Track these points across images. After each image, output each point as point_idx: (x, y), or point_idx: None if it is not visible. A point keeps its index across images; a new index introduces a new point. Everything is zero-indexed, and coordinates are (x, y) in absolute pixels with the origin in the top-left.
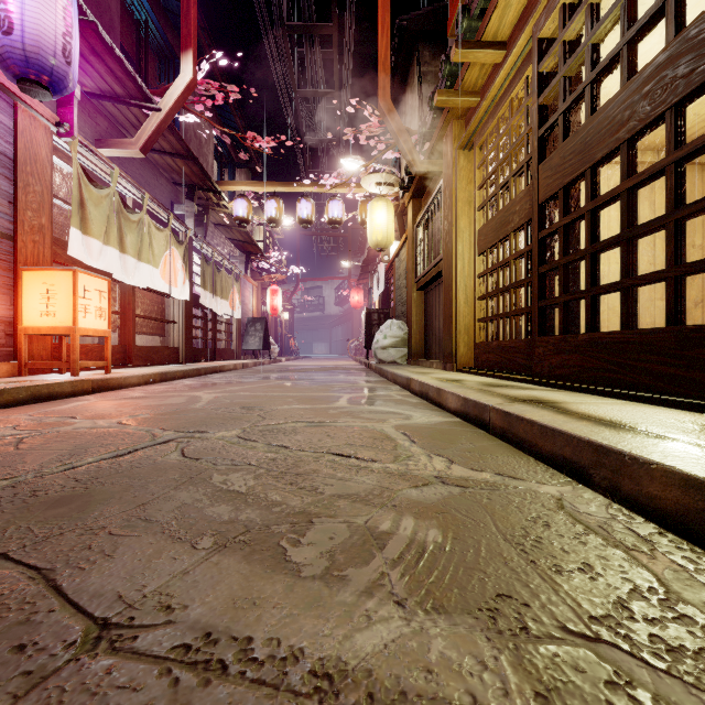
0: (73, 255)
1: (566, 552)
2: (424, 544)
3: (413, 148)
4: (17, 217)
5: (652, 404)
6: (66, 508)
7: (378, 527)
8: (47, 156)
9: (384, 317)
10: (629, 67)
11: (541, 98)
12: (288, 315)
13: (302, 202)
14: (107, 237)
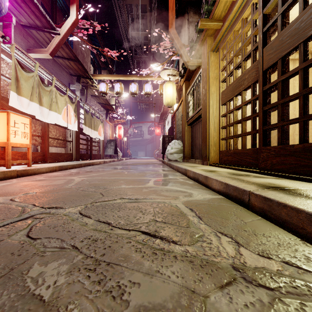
0: (12, 105)
1: None
2: None
3: (186, 53)
4: None
5: None
6: None
7: None
8: None
9: (171, 139)
10: None
11: (265, 10)
12: (126, 139)
13: (132, 84)
14: (32, 97)
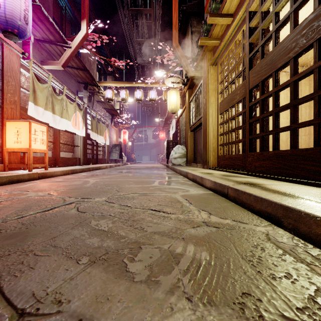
0: (30, 114)
1: (276, 266)
2: (200, 261)
3: (189, 65)
4: (3, 96)
5: (307, 185)
6: (14, 239)
7: (175, 250)
8: (18, 68)
9: (175, 144)
10: (294, 22)
11: (250, 39)
12: (131, 143)
13: (137, 91)
14: (46, 106)
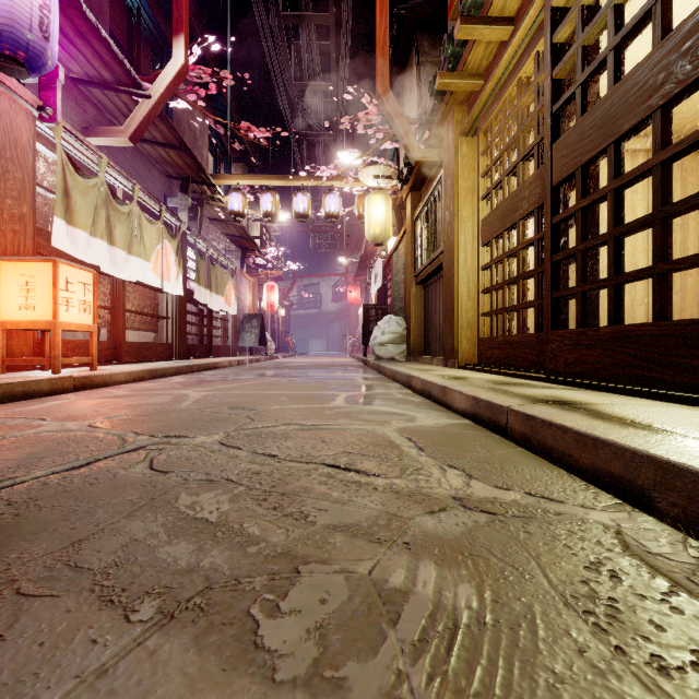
0: (57, 246)
1: (661, 628)
2: (454, 613)
3: (413, 136)
4: None
5: (696, 406)
6: None
7: (387, 580)
8: (29, 142)
9: (382, 313)
10: (663, 24)
11: (555, 71)
12: (284, 312)
13: (298, 195)
14: (94, 228)
